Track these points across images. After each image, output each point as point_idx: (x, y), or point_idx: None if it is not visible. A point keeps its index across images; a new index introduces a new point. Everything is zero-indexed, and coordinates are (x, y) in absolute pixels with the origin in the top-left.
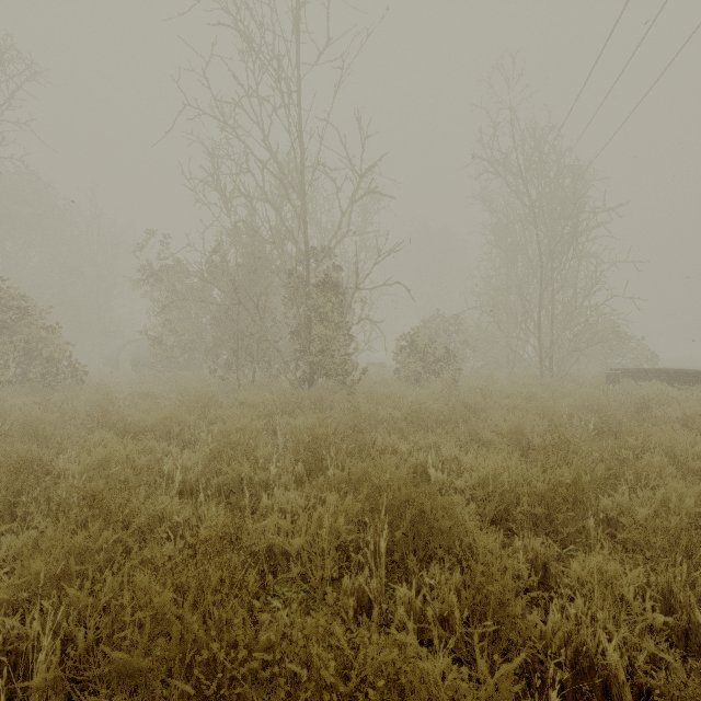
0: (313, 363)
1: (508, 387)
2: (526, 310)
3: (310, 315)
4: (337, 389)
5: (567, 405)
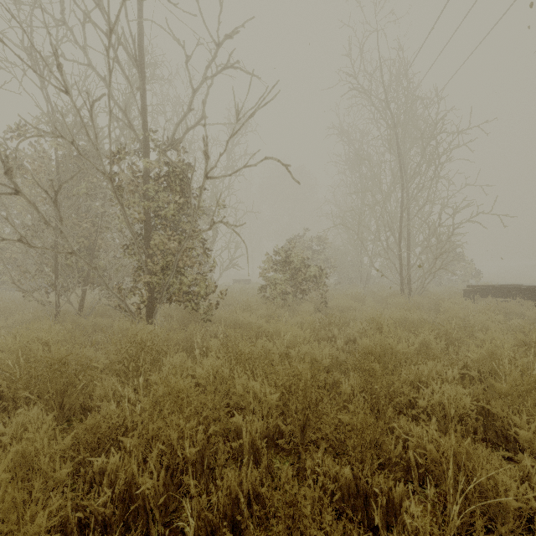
0: (151, 285)
1: (378, 306)
2: (389, 228)
3: (149, 221)
4: (189, 317)
5: (490, 341)
